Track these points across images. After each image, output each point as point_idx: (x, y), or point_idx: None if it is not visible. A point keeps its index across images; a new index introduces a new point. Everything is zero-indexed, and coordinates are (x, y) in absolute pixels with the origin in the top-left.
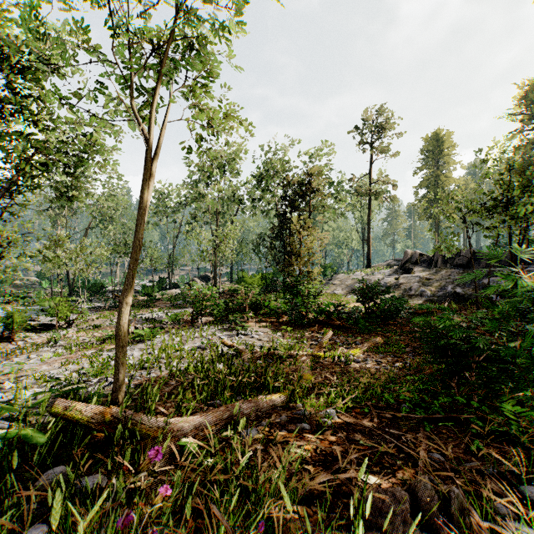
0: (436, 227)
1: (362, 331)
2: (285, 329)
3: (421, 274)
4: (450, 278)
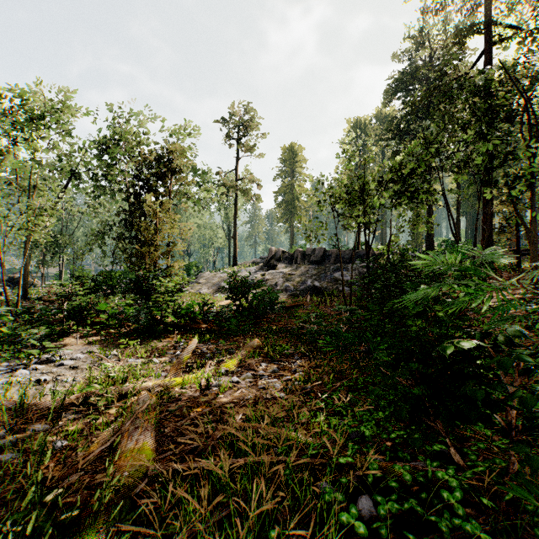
0: (292, 230)
1: (235, 333)
2: (128, 344)
3: (285, 270)
4: (309, 273)
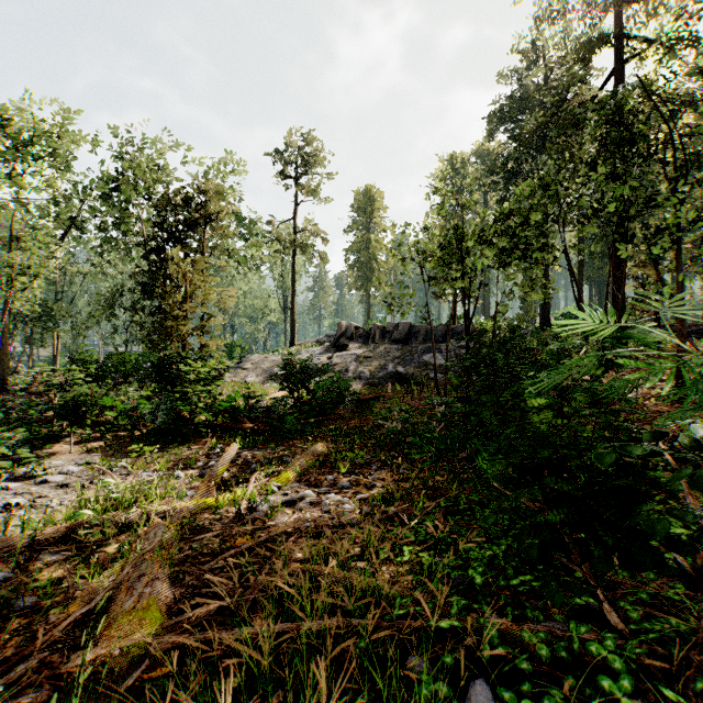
0: (368, 300)
1: (291, 436)
2: (142, 451)
3: (359, 352)
4: (390, 355)
